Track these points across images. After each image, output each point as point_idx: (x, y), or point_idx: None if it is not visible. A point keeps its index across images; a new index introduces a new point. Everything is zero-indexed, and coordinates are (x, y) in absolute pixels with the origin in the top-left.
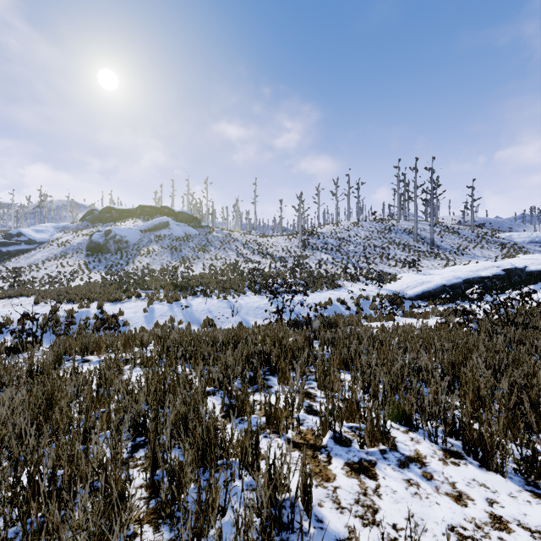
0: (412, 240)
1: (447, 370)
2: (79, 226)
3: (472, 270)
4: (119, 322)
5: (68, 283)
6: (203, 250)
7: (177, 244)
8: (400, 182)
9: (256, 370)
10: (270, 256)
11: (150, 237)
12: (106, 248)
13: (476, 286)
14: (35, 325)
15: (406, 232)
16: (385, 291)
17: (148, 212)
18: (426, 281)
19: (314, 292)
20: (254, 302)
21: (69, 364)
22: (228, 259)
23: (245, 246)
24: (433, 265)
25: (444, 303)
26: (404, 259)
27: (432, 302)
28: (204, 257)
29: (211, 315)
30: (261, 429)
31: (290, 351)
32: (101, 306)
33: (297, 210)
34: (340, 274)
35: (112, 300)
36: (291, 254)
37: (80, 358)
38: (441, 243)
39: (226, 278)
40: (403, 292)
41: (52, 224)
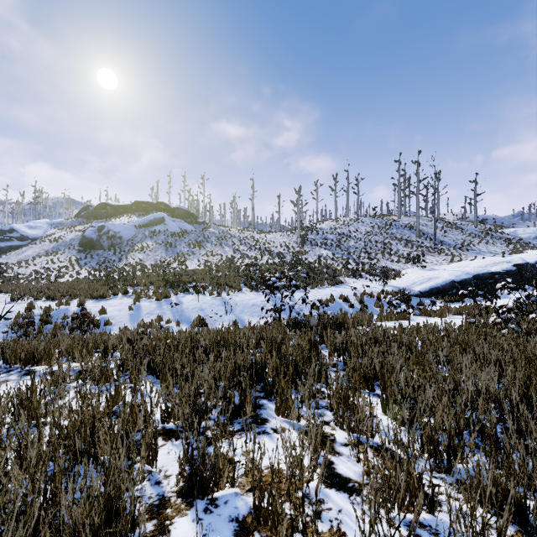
0: (414, 235)
1: (535, 400)
2: (73, 223)
3: (480, 265)
4: (101, 321)
5: (56, 280)
6: (199, 246)
7: (172, 240)
8: (401, 176)
9: (244, 395)
10: (267, 252)
11: (145, 233)
12: (99, 244)
13: (509, 280)
14: (7, 324)
15: (407, 228)
16: (390, 287)
17: (143, 208)
18: (433, 277)
19: (315, 288)
20: (250, 299)
21: (5, 378)
22: (225, 255)
23: (242, 242)
24: (437, 261)
25: (454, 300)
26: (407, 255)
27: (441, 299)
28: (200, 253)
29: (203, 313)
30: (244, 532)
31: (292, 363)
32: (82, 303)
33: (295, 204)
34: (341, 270)
35: (95, 297)
36: (289, 250)
37: (25, 369)
38: (444, 238)
39: (222, 274)
40: (409, 288)
41: (46, 220)
